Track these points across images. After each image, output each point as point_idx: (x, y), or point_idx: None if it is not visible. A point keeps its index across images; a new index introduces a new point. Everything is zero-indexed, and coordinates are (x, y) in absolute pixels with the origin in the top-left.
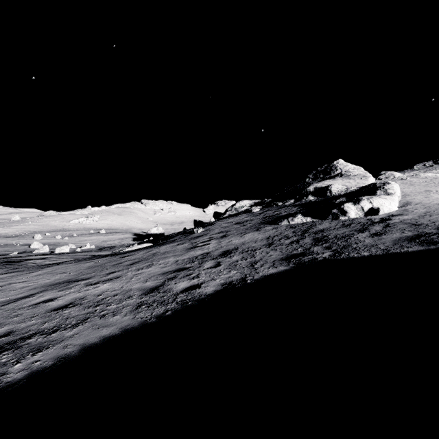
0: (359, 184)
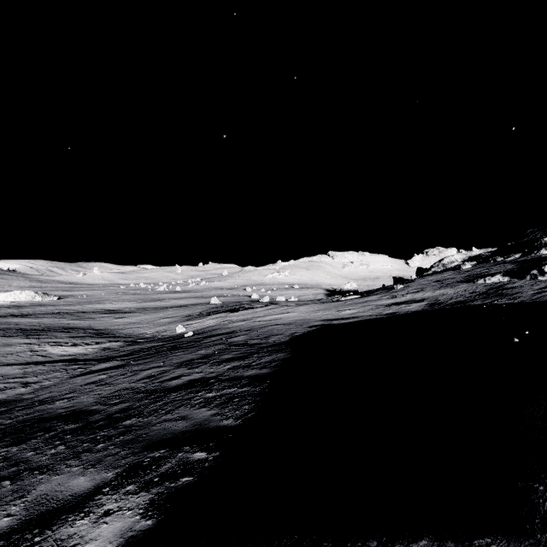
0: None
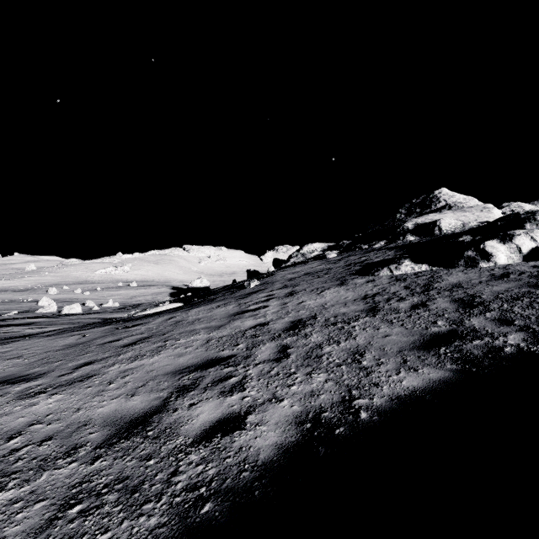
0: (480, 218)
